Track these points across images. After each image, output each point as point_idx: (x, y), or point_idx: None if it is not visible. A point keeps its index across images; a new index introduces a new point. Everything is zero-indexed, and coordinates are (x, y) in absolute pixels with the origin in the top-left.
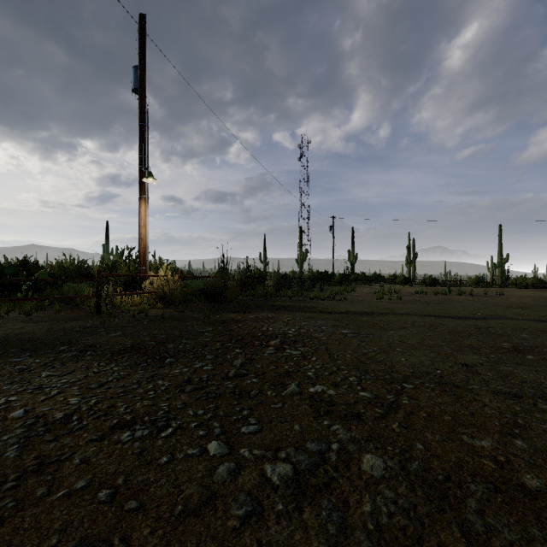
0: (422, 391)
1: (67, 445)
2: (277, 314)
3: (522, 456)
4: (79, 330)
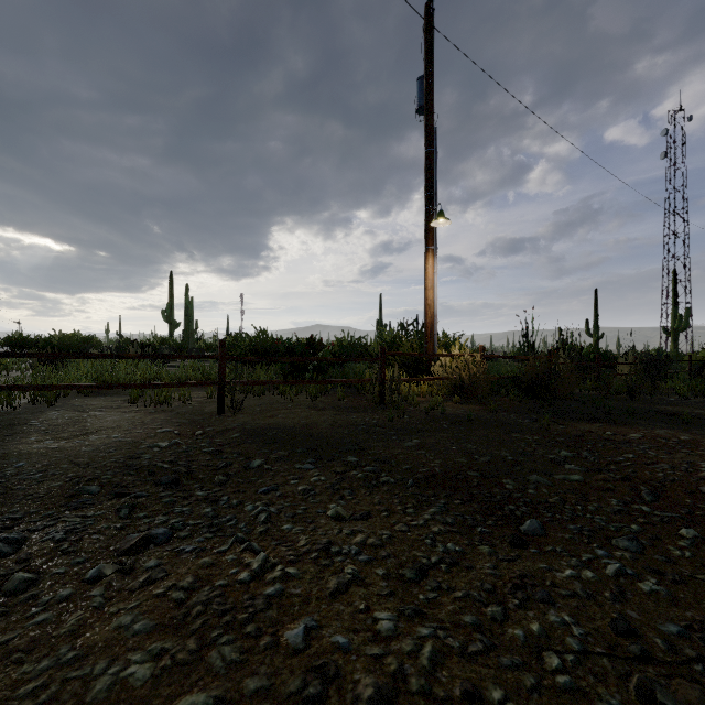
0: None
1: None
2: (696, 434)
3: None
4: (365, 428)
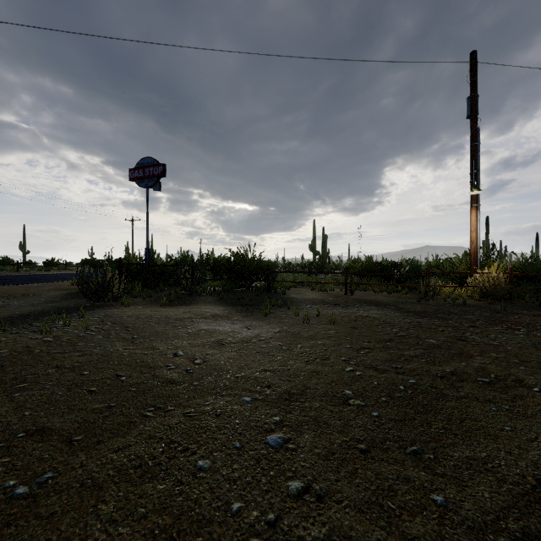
0: (540, 352)
1: (363, 320)
2: None
3: (499, 359)
4: (403, 302)
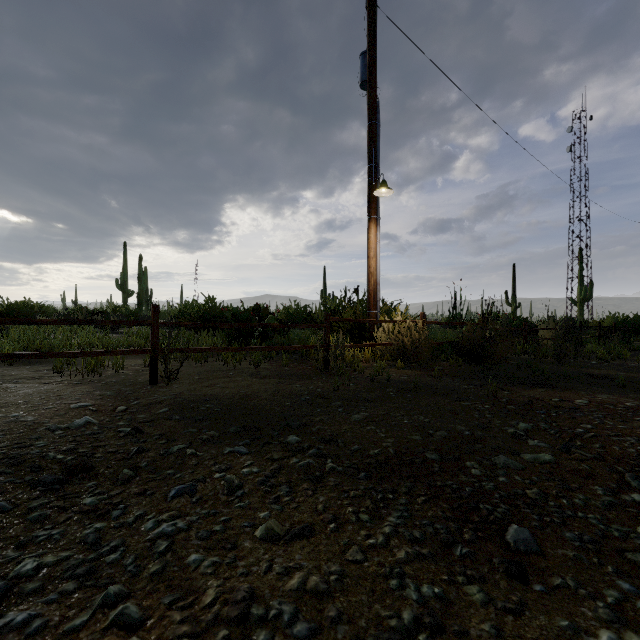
0: None
1: None
2: (638, 399)
3: None
4: (309, 399)
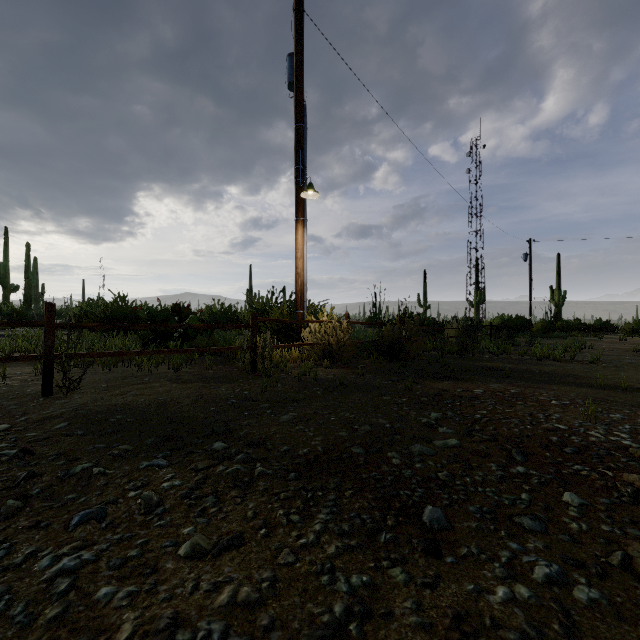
0: None
1: None
2: (519, 386)
3: None
4: (236, 402)
